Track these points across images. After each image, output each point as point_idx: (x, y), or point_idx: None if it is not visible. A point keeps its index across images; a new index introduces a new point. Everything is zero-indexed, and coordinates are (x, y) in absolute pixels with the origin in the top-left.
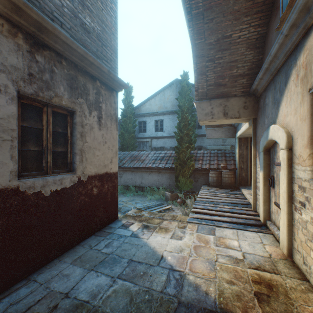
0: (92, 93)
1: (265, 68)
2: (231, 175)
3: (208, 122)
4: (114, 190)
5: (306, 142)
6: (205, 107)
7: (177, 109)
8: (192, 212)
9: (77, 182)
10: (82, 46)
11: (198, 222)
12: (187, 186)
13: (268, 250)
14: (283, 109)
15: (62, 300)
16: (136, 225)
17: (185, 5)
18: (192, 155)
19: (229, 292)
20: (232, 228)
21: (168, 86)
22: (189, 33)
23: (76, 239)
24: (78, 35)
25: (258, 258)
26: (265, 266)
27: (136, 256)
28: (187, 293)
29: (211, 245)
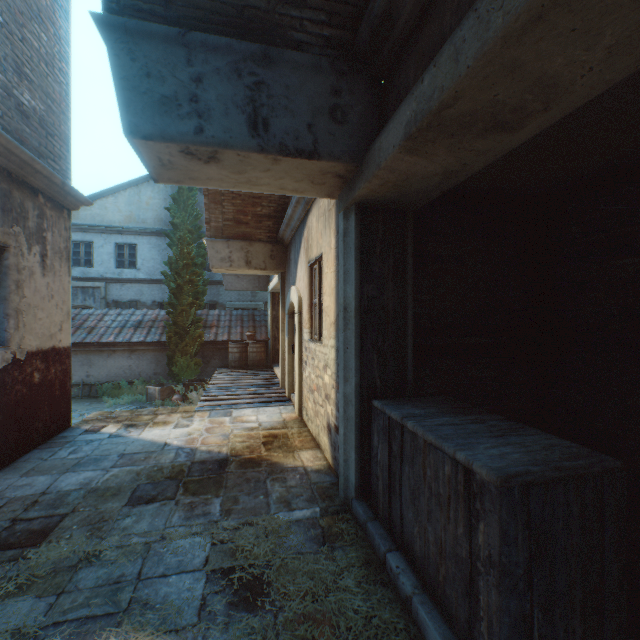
0: (33, 215)
1: (287, 223)
2: (261, 349)
3: (225, 270)
4: (66, 378)
5: (307, 308)
6: (221, 249)
7: (168, 229)
8: (203, 401)
9: (12, 362)
10: (19, 141)
11: (211, 409)
12: (191, 371)
13: (285, 416)
14: (299, 272)
15: (42, 497)
16: (113, 427)
17: None
18: (200, 318)
19: (241, 447)
20: (253, 407)
21: (149, 179)
22: None
23: (11, 454)
24: (13, 125)
25: (273, 423)
26: (278, 426)
27: (128, 450)
28: (200, 456)
29: (226, 424)
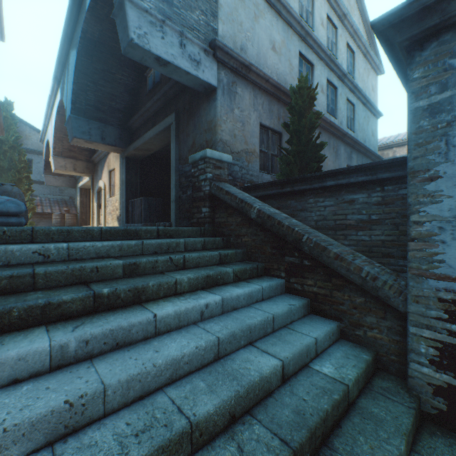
0: None
1: (98, 155)
2: (74, 217)
3: (62, 171)
4: None
5: (109, 187)
6: (61, 162)
7: None
8: None
9: None
10: None
11: None
12: None
13: None
14: (104, 175)
15: None
16: None
17: (57, 109)
18: (33, 198)
19: None
20: None
21: None
22: (56, 118)
23: None
24: None
25: None
26: None
27: None
28: None
29: None
